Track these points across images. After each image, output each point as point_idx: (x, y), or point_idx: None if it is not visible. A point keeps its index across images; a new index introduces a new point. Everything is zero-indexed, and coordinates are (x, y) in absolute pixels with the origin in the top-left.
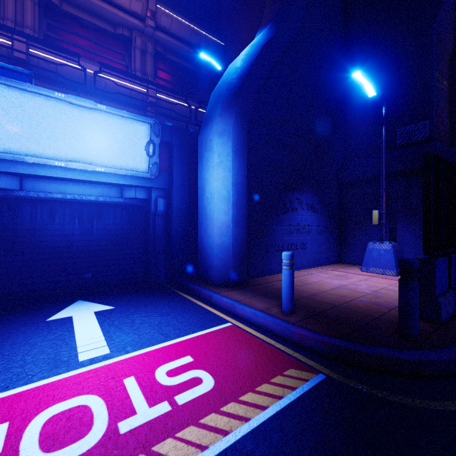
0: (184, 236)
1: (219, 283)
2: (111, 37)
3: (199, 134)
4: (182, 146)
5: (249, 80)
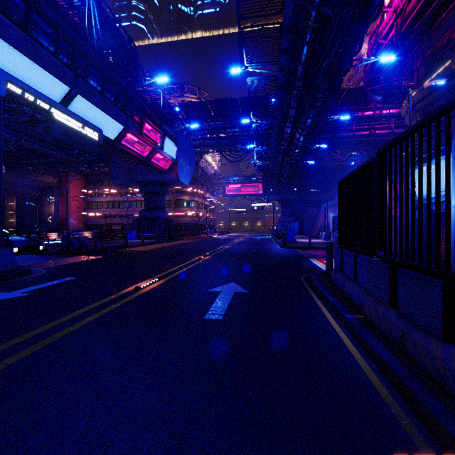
0: None
1: None
2: None
3: None
4: None
5: None
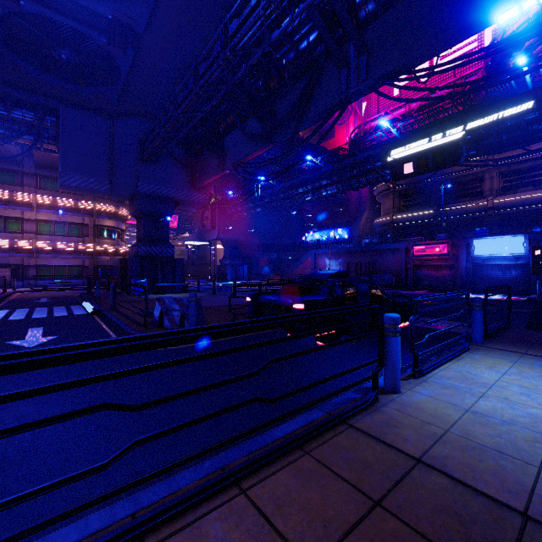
0: None
1: None
2: (539, 166)
3: None
4: None
5: None
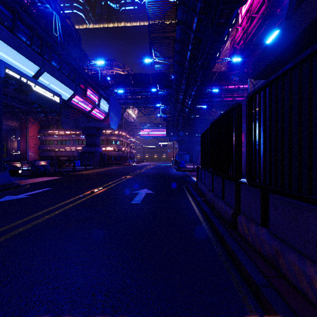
0: None
1: None
2: None
3: None
4: None
5: None
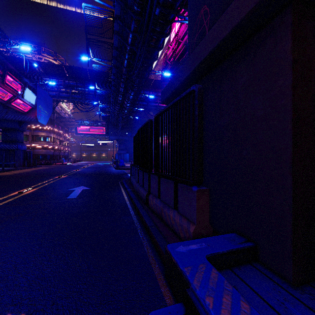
0: None
1: None
2: None
3: None
4: None
5: None
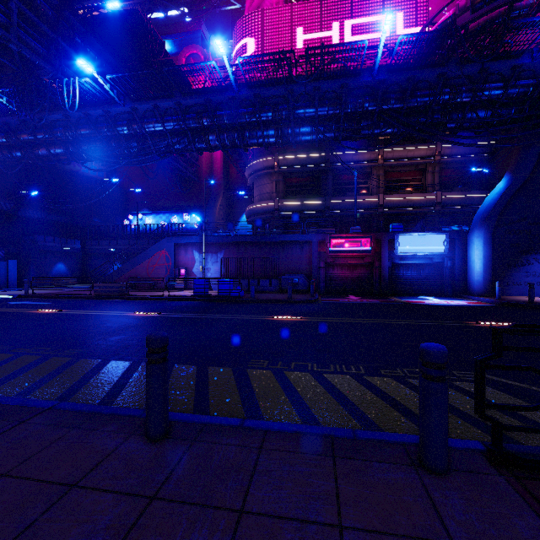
0: (460, 277)
1: (476, 295)
2: (414, 172)
3: (467, 234)
4: (459, 238)
5: (492, 212)
